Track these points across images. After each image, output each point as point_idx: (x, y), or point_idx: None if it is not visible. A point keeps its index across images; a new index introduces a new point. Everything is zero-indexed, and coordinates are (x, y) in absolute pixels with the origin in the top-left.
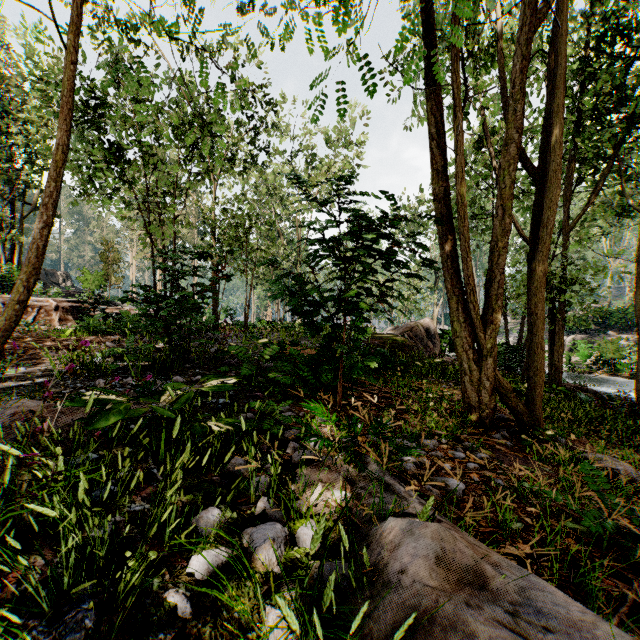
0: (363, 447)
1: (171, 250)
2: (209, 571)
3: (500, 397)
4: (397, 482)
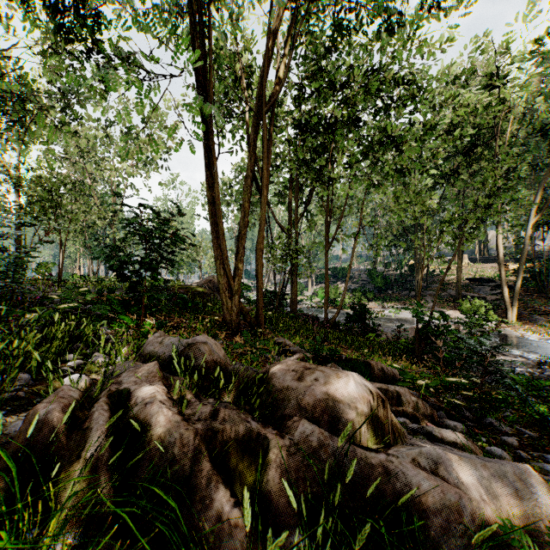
0: None
1: None
2: (77, 365)
3: (243, 316)
4: None
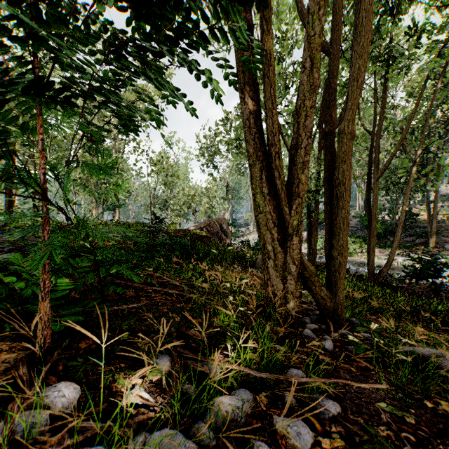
0: None
1: None
2: None
3: (304, 282)
4: None
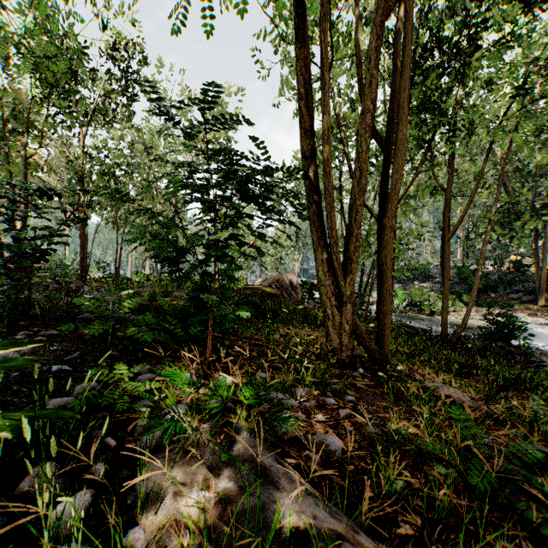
0: (234, 409)
1: (2, 184)
2: None
3: (357, 338)
4: (274, 459)
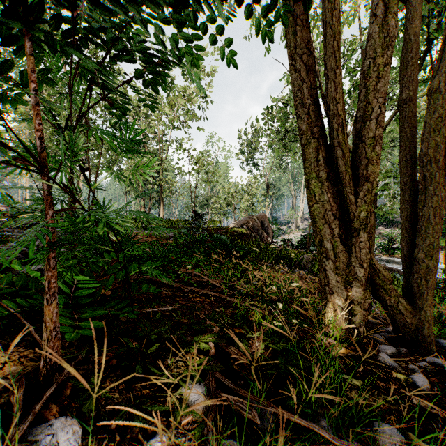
0: None
1: None
2: None
3: (373, 290)
4: None
